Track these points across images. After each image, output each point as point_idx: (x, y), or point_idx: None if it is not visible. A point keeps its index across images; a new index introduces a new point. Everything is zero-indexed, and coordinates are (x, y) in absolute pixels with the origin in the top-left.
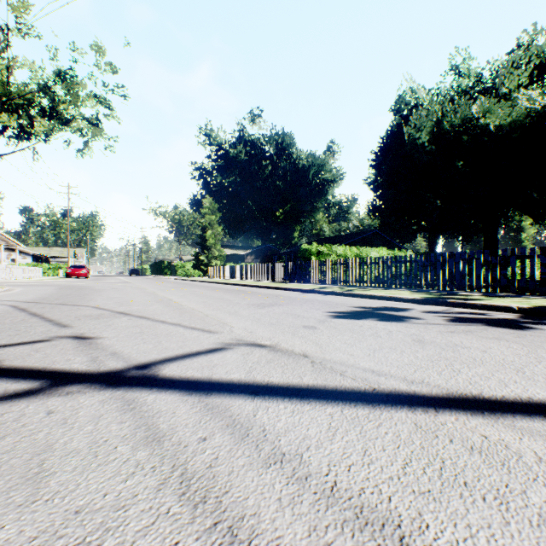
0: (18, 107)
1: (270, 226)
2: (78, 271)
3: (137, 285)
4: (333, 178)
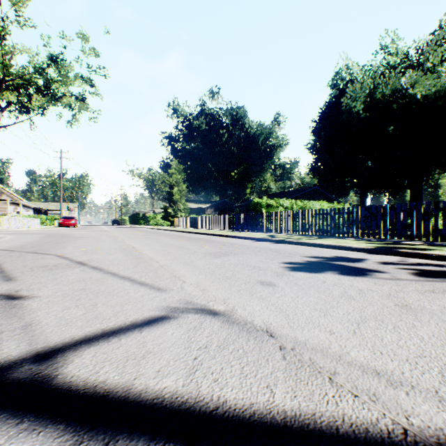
0: (19, 86)
1: (227, 184)
2: (68, 222)
3: (113, 233)
4: (279, 144)
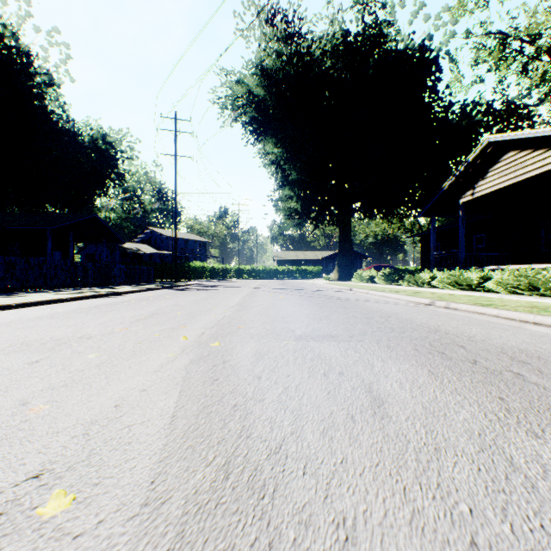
0: None
1: None
2: None
3: None
4: None
